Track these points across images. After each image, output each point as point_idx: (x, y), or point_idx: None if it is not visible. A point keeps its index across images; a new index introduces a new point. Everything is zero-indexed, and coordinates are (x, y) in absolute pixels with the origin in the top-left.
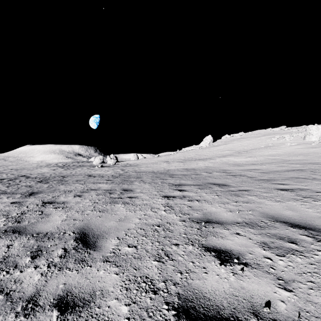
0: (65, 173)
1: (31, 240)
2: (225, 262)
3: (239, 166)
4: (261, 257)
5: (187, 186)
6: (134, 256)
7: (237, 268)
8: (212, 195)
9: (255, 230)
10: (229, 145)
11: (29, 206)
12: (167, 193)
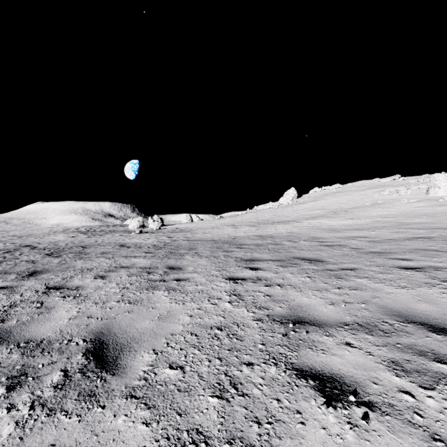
0: (88, 241)
1: (14, 354)
2: (334, 400)
3: (337, 232)
4: (394, 391)
5: (262, 262)
6: (178, 387)
7: (357, 412)
8: (301, 276)
9: (376, 338)
10: (320, 202)
11: (25, 294)
12: (233, 274)
